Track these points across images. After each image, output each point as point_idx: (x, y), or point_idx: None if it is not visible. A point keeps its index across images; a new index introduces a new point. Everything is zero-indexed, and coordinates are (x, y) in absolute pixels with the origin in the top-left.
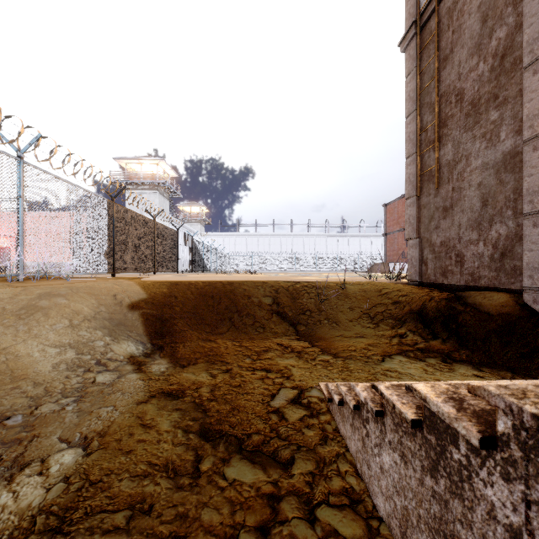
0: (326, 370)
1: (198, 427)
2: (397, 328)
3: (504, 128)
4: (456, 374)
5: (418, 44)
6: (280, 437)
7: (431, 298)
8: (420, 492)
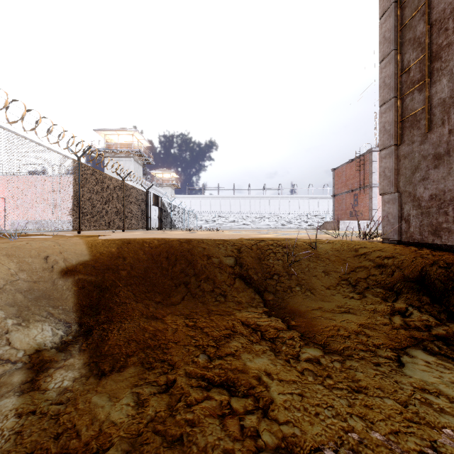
0: (324, 389)
1: None
2: (393, 301)
3: None
4: None
5: None
6: None
7: (434, 263)
8: None
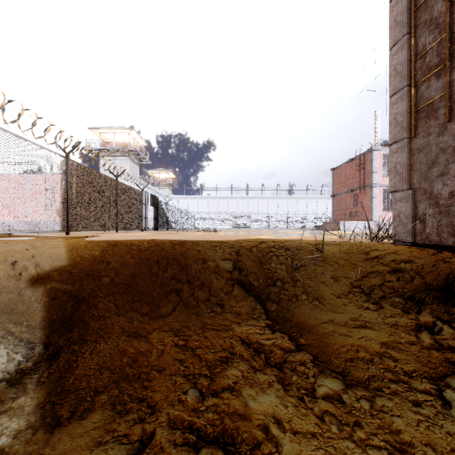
0: (355, 448)
1: None
2: (416, 314)
3: None
4: None
5: None
6: None
7: None
8: None
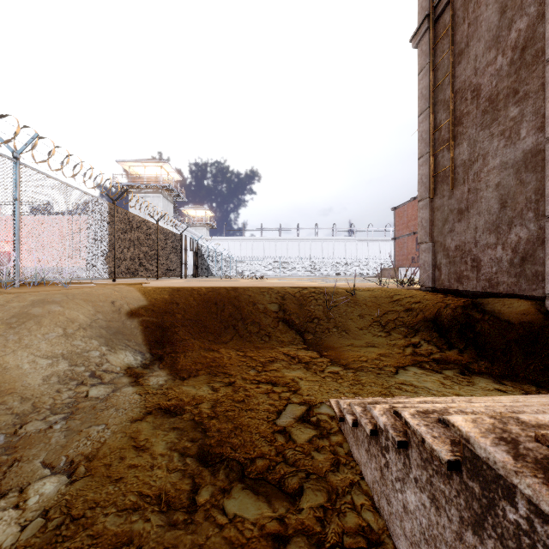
0: (336, 383)
1: (196, 450)
2: (411, 337)
3: (525, 125)
4: (476, 388)
5: (432, 38)
6: (287, 462)
7: (446, 305)
8: (458, 548)
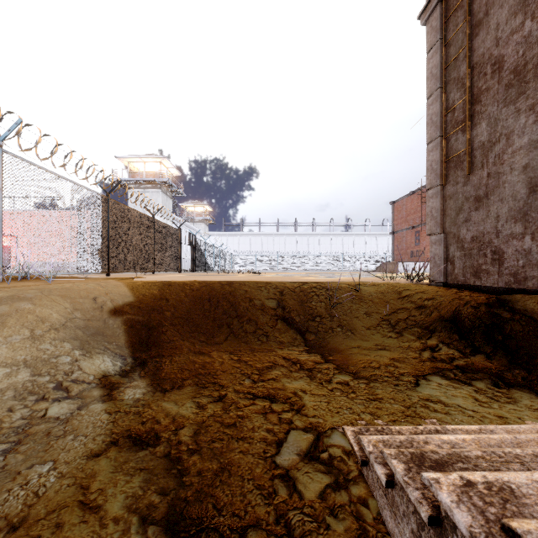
0: (347, 399)
1: (165, 510)
2: (426, 339)
3: None
4: (520, 407)
5: (444, 11)
6: (292, 536)
7: (466, 303)
8: None
